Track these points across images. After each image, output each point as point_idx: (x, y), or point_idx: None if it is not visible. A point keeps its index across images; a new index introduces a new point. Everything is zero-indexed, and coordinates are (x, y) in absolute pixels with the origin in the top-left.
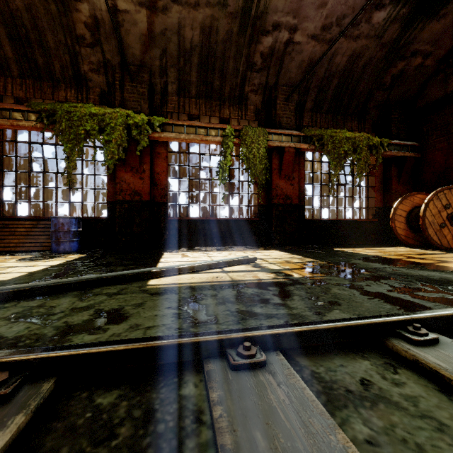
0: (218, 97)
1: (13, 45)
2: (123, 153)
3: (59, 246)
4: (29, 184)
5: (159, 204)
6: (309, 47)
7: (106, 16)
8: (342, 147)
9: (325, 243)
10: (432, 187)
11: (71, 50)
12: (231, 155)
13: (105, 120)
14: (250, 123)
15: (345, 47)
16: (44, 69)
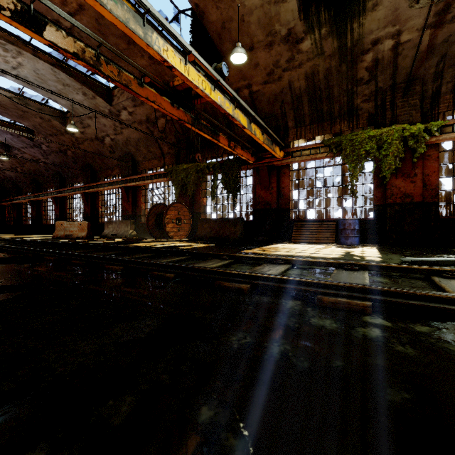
0: None
1: (310, 105)
2: (399, 163)
3: (347, 240)
4: (314, 196)
5: (428, 204)
6: None
7: (386, 54)
8: None
9: None
10: None
11: (349, 92)
12: None
13: (382, 139)
14: None
15: None
16: (326, 113)
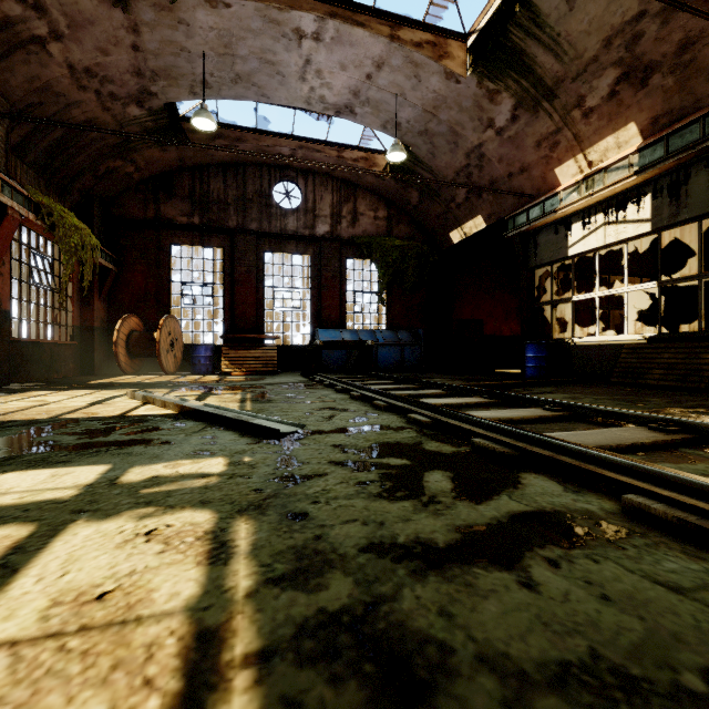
0: None
1: None
2: None
3: None
4: None
5: None
6: (59, 71)
7: None
8: (73, 238)
9: (27, 378)
10: (132, 310)
11: None
12: None
13: None
14: None
15: (92, 108)
16: None
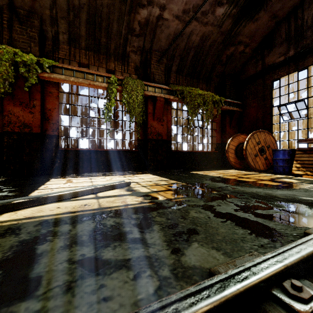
0: (105, 52)
1: None
2: (9, 88)
3: None
4: None
5: (51, 137)
6: (174, 24)
7: None
8: (196, 100)
9: (185, 167)
10: (249, 131)
11: None
12: (115, 99)
13: None
14: (132, 76)
15: (198, 30)
16: None
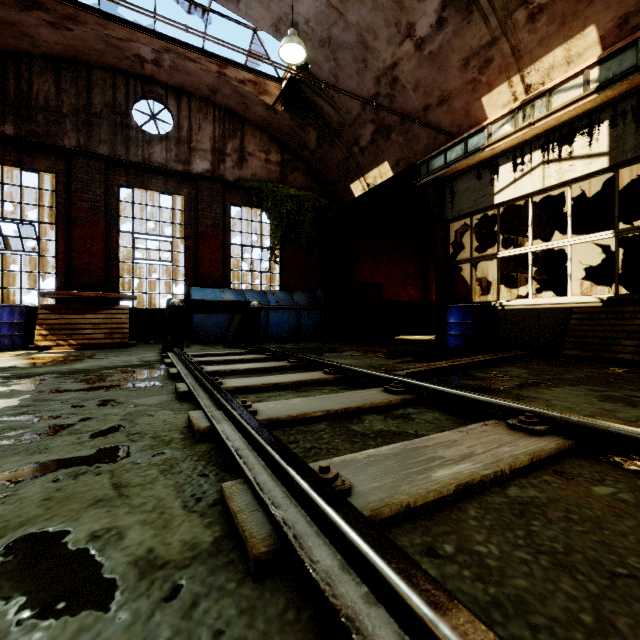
0: None
1: None
2: None
3: None
4: None
5: None
6: None
7: None
8: None
9: None
10: None
11: None
12: None
13: None
14: None
15: None
16: None
